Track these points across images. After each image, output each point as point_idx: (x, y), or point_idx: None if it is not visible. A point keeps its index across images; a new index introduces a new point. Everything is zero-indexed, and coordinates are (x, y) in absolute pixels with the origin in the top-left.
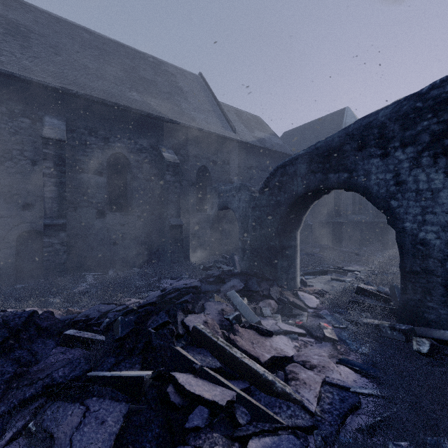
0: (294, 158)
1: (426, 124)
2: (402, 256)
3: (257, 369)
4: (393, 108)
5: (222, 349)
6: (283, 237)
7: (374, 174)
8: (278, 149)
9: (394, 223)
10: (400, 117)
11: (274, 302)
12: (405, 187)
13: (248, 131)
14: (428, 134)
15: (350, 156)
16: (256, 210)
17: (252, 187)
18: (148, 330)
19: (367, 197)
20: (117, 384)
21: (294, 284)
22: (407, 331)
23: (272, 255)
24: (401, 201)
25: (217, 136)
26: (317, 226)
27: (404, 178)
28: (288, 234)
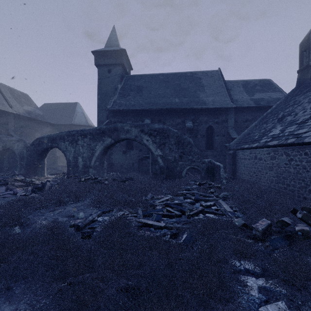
0: (43, 137)
1: (70, 138)
2: (67, 163)
3: (32, 182)
4: (66, 133)
5: (23, 181)
6: (40, 161)
7: (62, 146)
8: (40, 118)
9: (65, 156)
10: (67, 135)
11: (36, 179)
12: (67, 149)
13: (20, 105)
14: (70, 140)
15: (58, 141)
16: (29, 151)
17: (25, 140)
18: (3, 179)
19: (61, 150)
20: (2, 185)
21: (44, 175)
22: (65, 175)
23: (35, 167)
24: (67, 152)
25: (0, 110)
26: (62, 157)
27: (67, 147)
28: (41, 159)
